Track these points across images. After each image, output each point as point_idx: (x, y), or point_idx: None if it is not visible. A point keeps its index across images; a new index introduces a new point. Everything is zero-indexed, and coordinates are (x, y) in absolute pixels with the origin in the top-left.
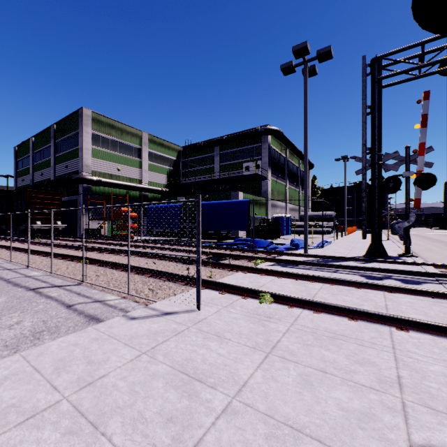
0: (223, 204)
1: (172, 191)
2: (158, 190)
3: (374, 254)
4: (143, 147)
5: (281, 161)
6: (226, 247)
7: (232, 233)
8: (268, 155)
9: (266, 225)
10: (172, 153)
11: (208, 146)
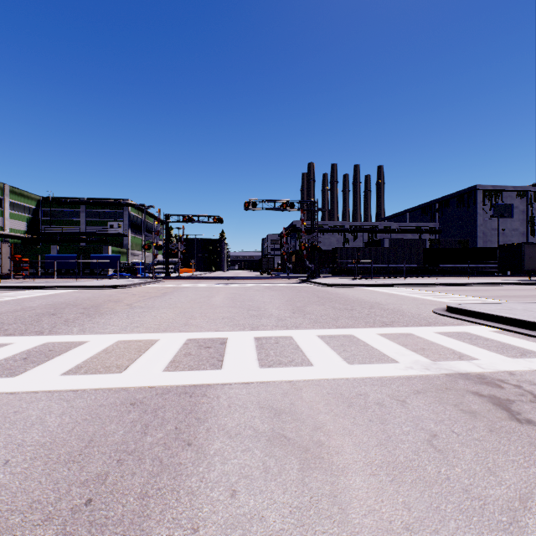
0: (106, 257)
1: (34, 237)
2: (22, 237)
3: (167, 275)
4: (5, 197)
5: (138, 222)
6: (110, 276)
7: (104, 272)
8: (129, 220)
9: (129, 267)
10: (32, 202)
11: (75, 204)
